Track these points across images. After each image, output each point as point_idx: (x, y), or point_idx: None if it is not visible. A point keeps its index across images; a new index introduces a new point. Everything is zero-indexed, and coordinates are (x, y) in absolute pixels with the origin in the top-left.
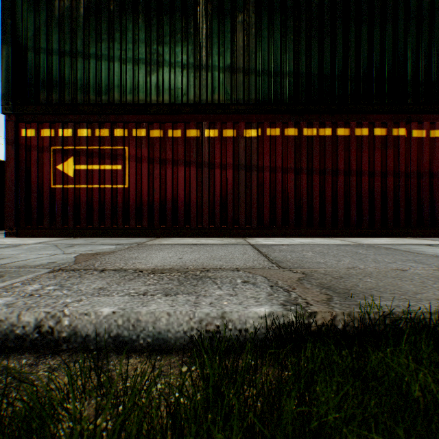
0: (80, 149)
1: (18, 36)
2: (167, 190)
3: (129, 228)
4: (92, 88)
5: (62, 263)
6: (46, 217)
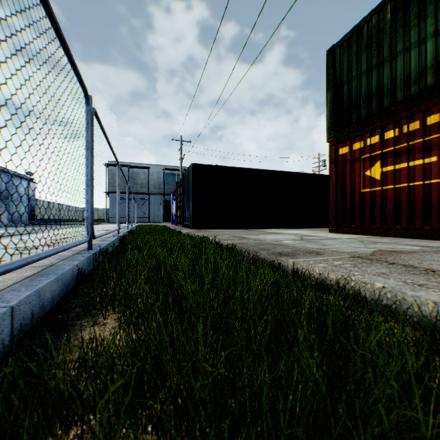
0: (385, 151)
1: (336, 79)
2: None
3: None
4: (398, 86)
5: (360, 253)
6: (356, 218)
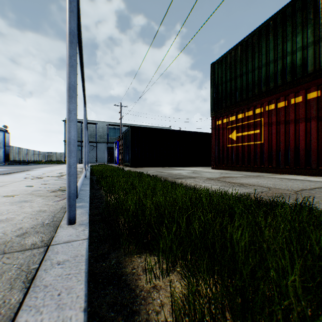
0: (238, 125)
1: (215, 81)
2: (289, 141)
3: (263, 167)
4: (243, 91)
5: (212, 178)
6: (225, 161)
